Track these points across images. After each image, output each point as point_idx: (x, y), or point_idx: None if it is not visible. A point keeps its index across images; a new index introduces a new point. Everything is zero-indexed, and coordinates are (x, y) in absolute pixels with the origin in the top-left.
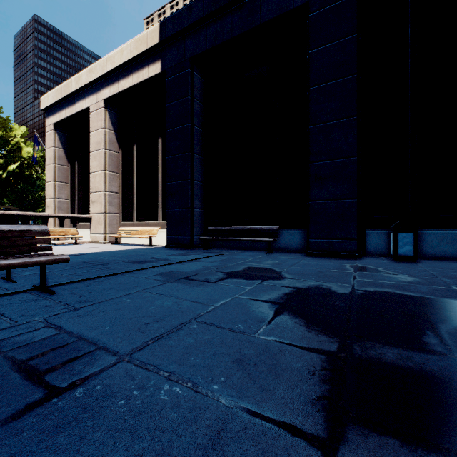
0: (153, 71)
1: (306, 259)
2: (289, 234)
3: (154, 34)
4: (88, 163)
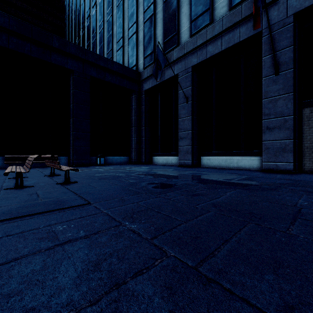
0: None
1: (79, 167)
2: (59, 159)
3: None
4: None
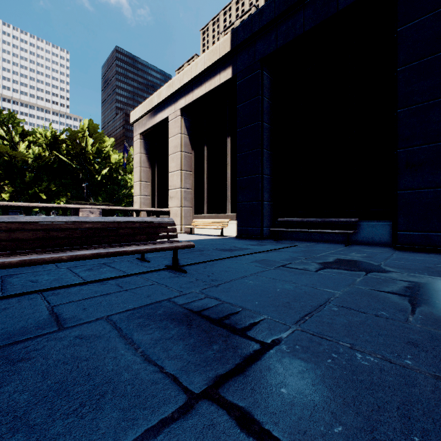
0: (224, 77)
1: (398, 253)
2: (369, 226)
3: (226, 44)
4: (165, 165)
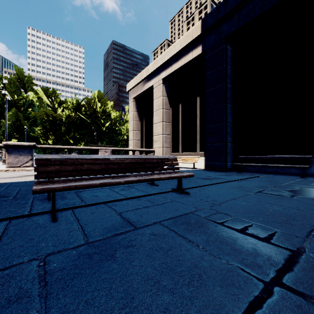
0: (196, 53)
1: None
2: None
3: (197, 29)
4: (150, 118)
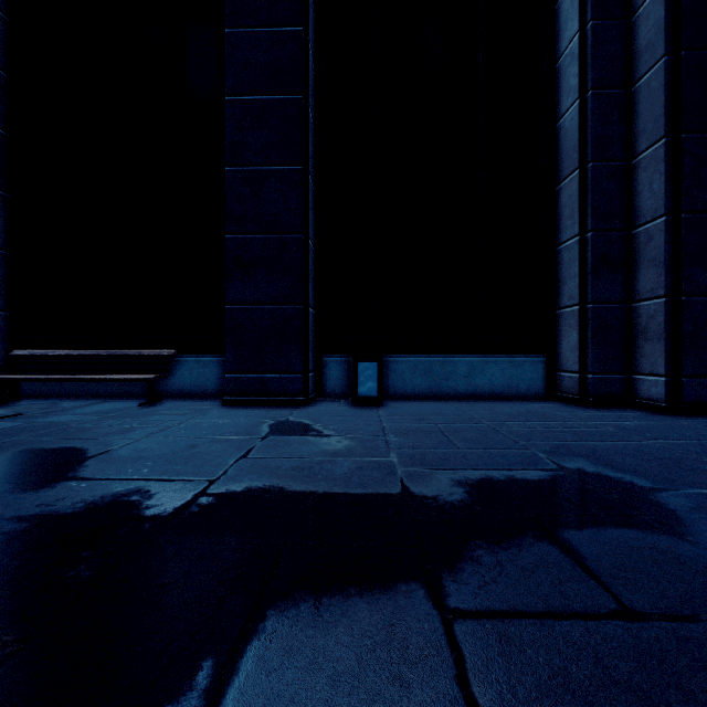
0: None
1: (208, 414)
2: (201, 365)
3: None
4: None
